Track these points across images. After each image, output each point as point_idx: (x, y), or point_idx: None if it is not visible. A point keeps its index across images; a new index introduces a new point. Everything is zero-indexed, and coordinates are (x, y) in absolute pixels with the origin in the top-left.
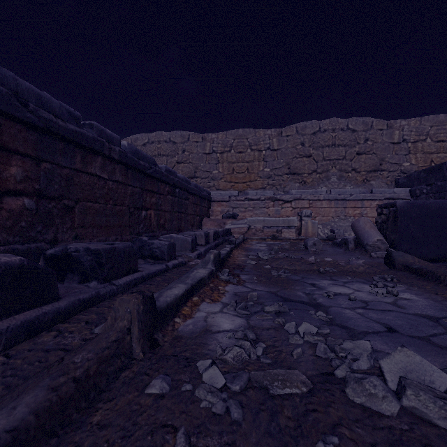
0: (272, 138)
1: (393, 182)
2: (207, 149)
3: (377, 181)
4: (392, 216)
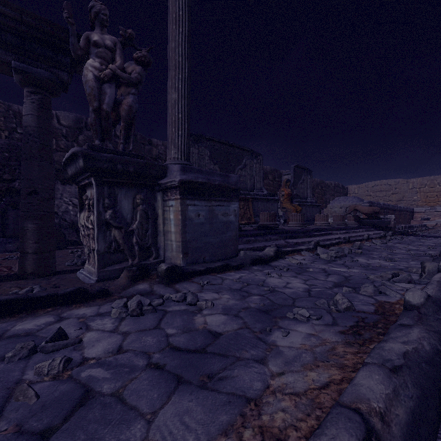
0: None
1: None
2: (410, 187)
3: None
4: None
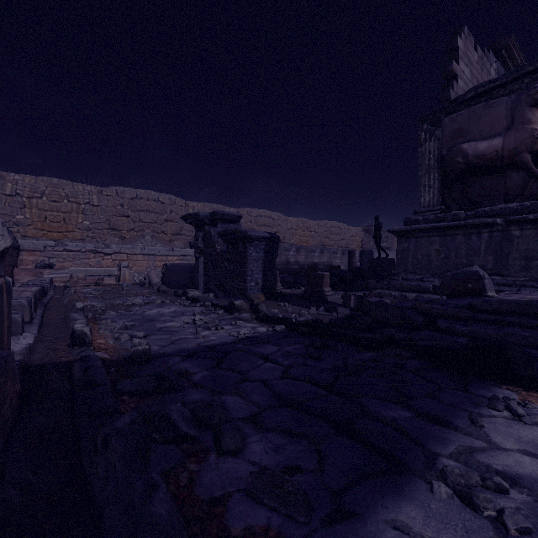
0: (92, 194)
1: (189, 244)
2: (8, 190)
3: (179, 242)
4: (166, 270)
